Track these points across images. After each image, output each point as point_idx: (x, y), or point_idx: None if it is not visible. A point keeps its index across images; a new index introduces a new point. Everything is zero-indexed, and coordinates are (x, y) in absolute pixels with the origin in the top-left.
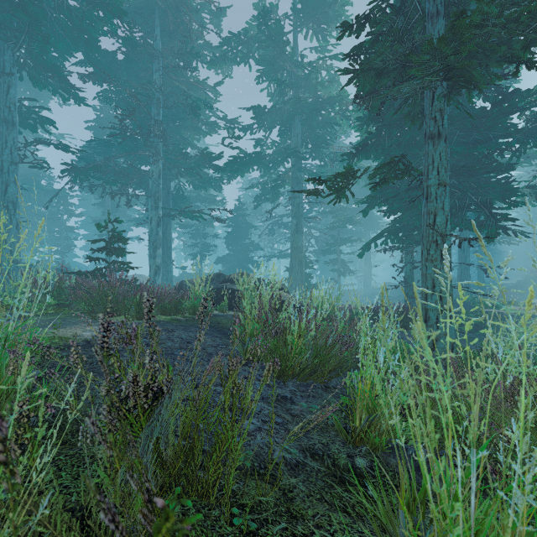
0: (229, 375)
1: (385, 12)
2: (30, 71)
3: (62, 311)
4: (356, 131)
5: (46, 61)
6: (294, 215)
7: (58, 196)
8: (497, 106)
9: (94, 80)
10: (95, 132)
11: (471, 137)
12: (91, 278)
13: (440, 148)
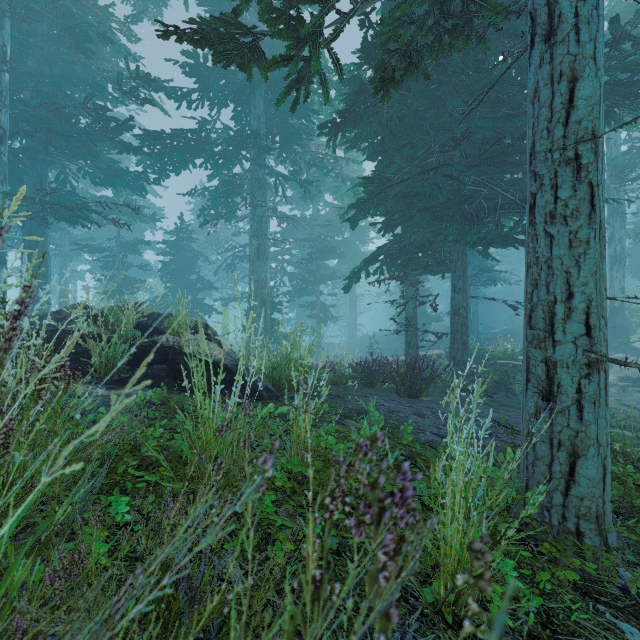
0: None
1: None
2: None
3: None
4: (340, 103)
5: None
6: (254, 233)
7: None
8: None
9: None
10: None
11: (500, 111)
12: None
13: None
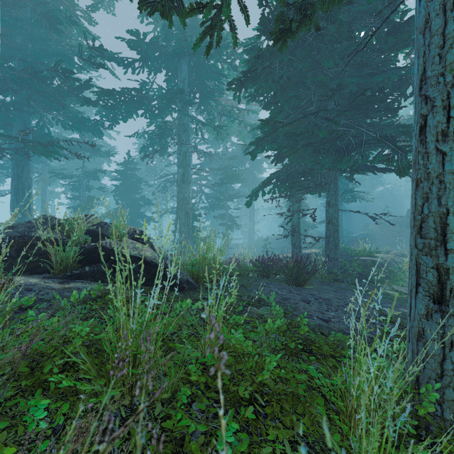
0: None
1: None
2: None
3: None
4: (243, 67)
5: None
6: (180, 164)
7: None
8: (392, 36)
9: None
10: None
11: (363, 71)
12: None
13: None
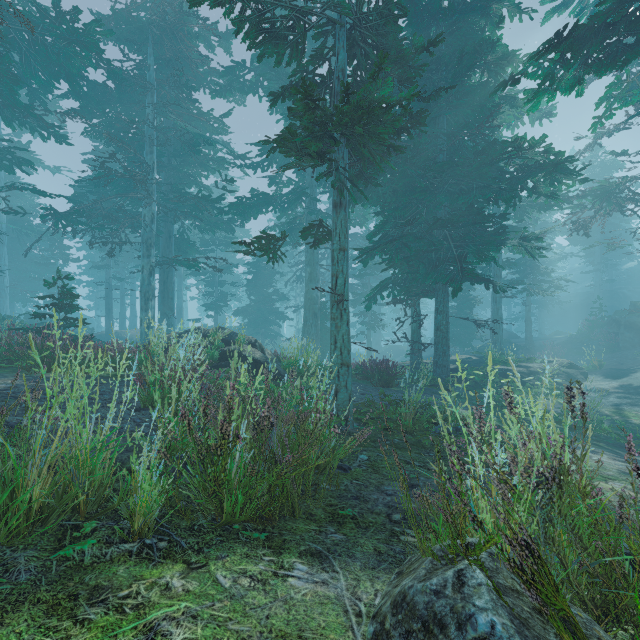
0: (32, 401)
1: (314, 81)
2: (2, 112)
3: (10, 367)
4: None
5: (17, 103)
6: (308, 262)
7: (52, 238)
8: (480, 155)
9: (81, 113)
10: (92, 167)
11: (458, 186)
12: (32, 334)
13: (341, 216)
